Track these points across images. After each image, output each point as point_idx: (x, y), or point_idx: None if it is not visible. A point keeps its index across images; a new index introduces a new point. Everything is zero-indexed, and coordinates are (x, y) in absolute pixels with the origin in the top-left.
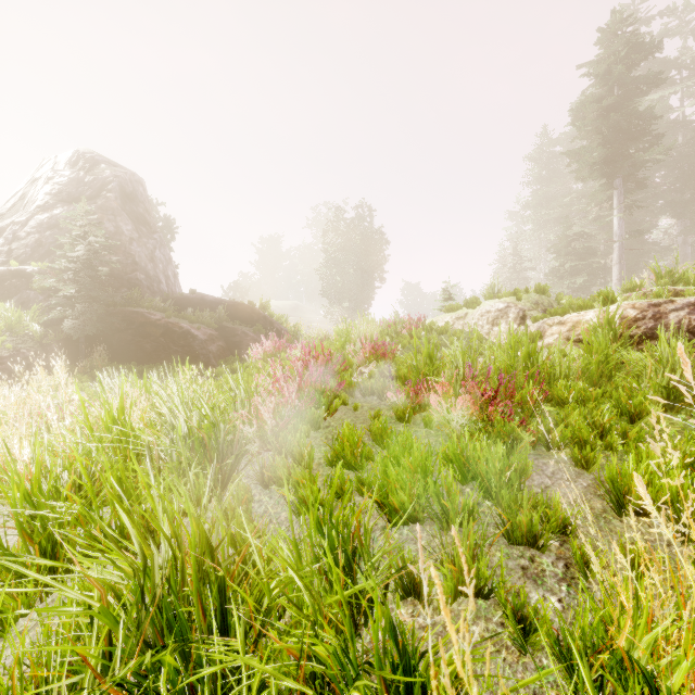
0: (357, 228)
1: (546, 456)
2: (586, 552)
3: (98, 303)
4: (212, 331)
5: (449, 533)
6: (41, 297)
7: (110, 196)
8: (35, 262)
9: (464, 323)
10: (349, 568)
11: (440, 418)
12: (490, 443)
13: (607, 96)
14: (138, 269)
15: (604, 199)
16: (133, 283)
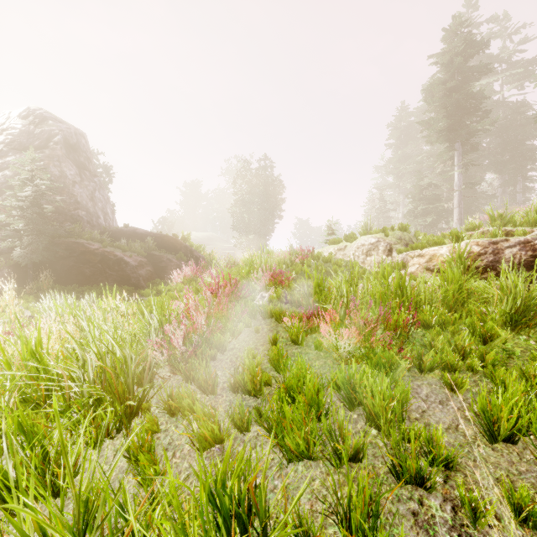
0: (260, 176)
1: (419, 378)
2: (474, 499)
3: (44, 235)
4: (142, 258)
5: (341, 470)
6: None
7: (56, 146)
8: None
9: (344, 253)
10: (243, 533)
11: (328, 343)
12: (374, 373)
13: (450, 80)
14: (80, 207)
15: (447, 158)
16: (75, 219)
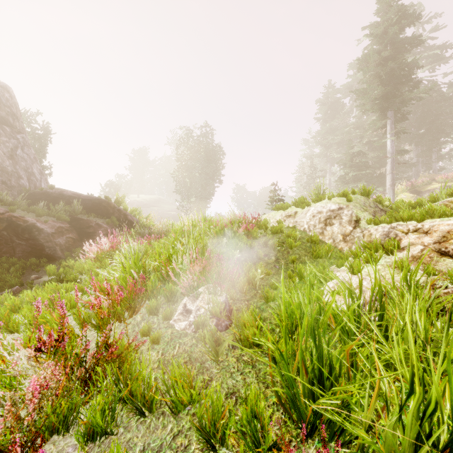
0: (202, 143)
1: None
2: None
3: None
4: (62, 224)
5: None
6: None
7: None
8: None
9: (295, 221)
10: None
11: None
12: None
13: (383, 50)
14: None
15: (380, 126)
16: None
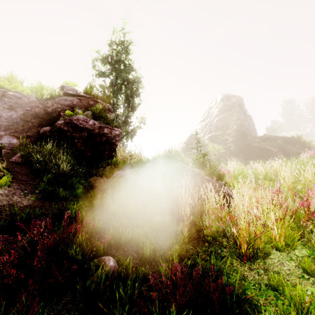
0: None
1: None
2: None
3: (239, 142)
4: (277, 149)
5: None
6: (221, 141)
7: (236, 107)
8: (217, 131)
9: None
10: None
11: None
12: None
13: None
14: (246, 129)
15: None
16: (245, 134)
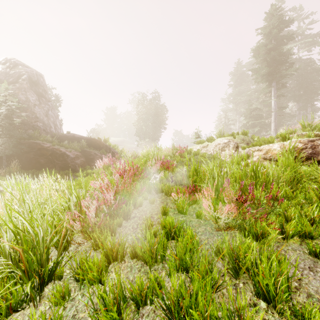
0: (153, 103)
1: (283, 244)
2: None
3: (13, 138)
4: (78, 153)
5: None
6: None
7: (23, 81)
8: None
9: (206, 149)
10: None
11: (208, 214)
12: (256, 245)
13: (269, 44)
14: (38, 120)
15: (267, 92)
16: (35, 128)
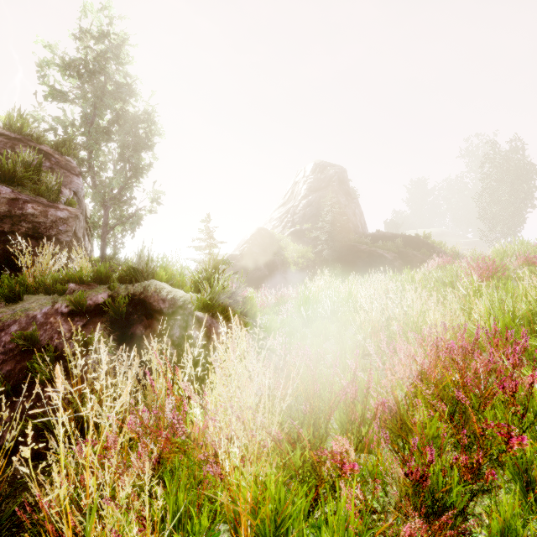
0: (511, 160)
1: None
2: None
3: (336, 242)
4: (394, 254)
5: None
6: (309, 240)
7: (334, 184)
8: (303, 224)
9: None
10: None
11: None
12: None
13: None
14: (349, 222)
15: None
16: (347, 230)
